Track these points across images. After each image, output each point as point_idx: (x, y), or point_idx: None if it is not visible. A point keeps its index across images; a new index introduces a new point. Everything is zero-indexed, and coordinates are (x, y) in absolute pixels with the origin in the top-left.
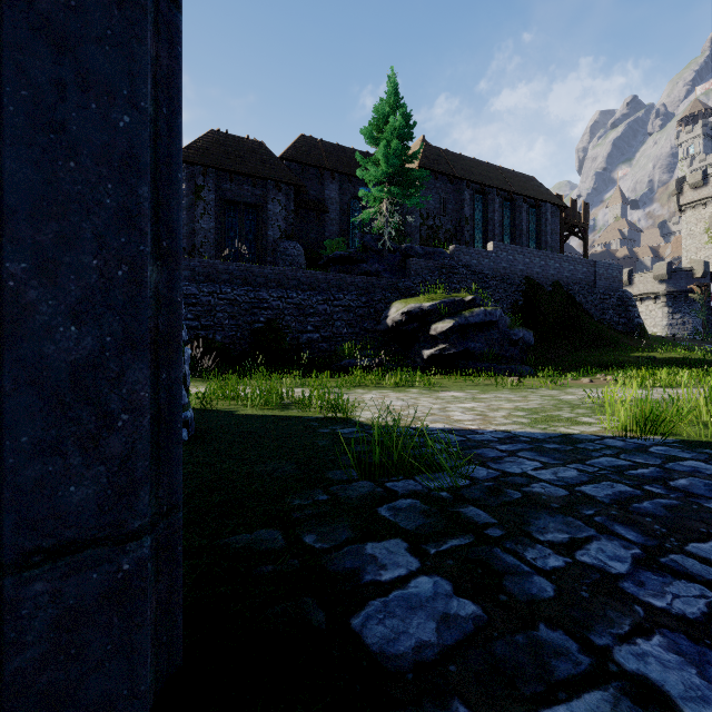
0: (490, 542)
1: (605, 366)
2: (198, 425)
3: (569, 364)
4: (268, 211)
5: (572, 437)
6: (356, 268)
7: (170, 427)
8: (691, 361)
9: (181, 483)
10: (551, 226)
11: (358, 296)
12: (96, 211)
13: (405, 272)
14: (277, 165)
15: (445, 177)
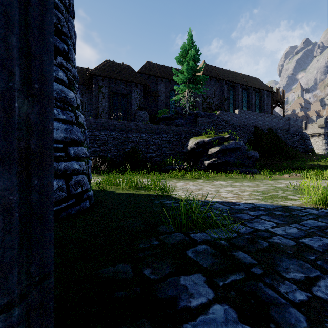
0: (255, 278)
1: (295, 169)
2: (95, 198)
3: (276, 168)
4: (132, 97)
5: (288, 207)
6: (173, 123)
7: (43, 219)
8: None
9: (53, 257)
10: (266, 101)
11: (174, 136)
12: None
13: (196, 124)
14: (136, 75)
15: (215, 79)
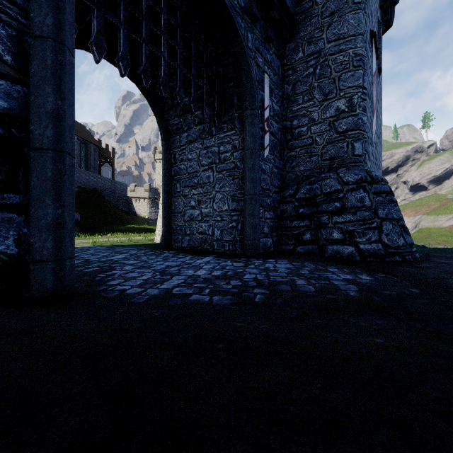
0: None
1: (115, 231)
2: None
3: (99, 230)
4: None
5: (76, 247)
6: None
7: None
8: (146, 228)
9: None
10: (94, 156)
11: None
12: None
13: None
14: None
15: None
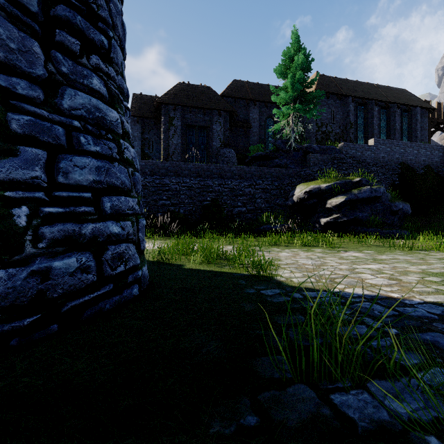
0: None
1: None
2: (152, 278)
3: (442, 229)
4: (213, 130)
5: None
6: (271, 163)
7: None
8: None
9: None
10: (420, 124)
11: (272, 181)
12: None
13: (306, 163)
14: (219, 99)
15: (335, 96)
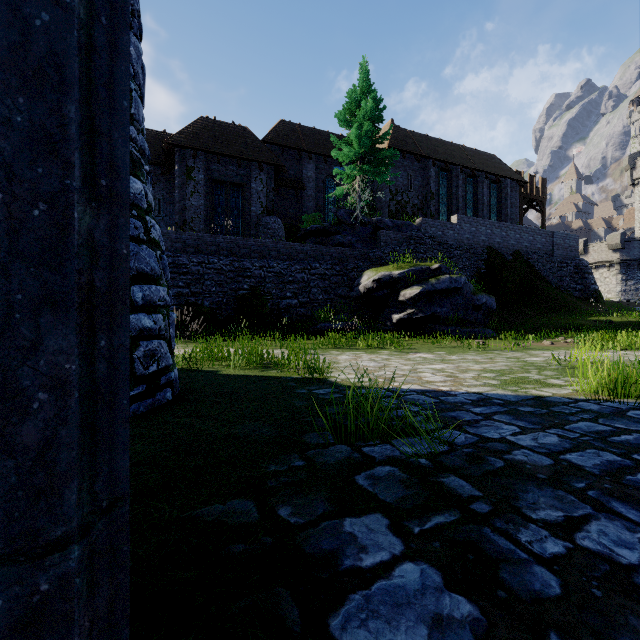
0: (477, 519)
1: (564, 329)
2: (183, 385)
3: (529, 327)
4: (251, 189)
5: (545, 400)
6: (331, 240)
7: (112, 405)
8: None
9: (128, 470)
10: (511, 200)
11: (333, 265)
12: (1, 131)
13: (376, 243)
14: (259, 147)
15: (412, 156)
